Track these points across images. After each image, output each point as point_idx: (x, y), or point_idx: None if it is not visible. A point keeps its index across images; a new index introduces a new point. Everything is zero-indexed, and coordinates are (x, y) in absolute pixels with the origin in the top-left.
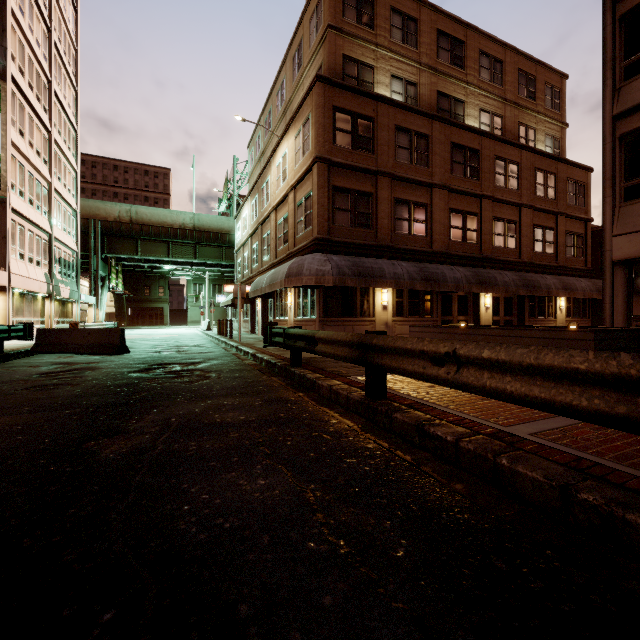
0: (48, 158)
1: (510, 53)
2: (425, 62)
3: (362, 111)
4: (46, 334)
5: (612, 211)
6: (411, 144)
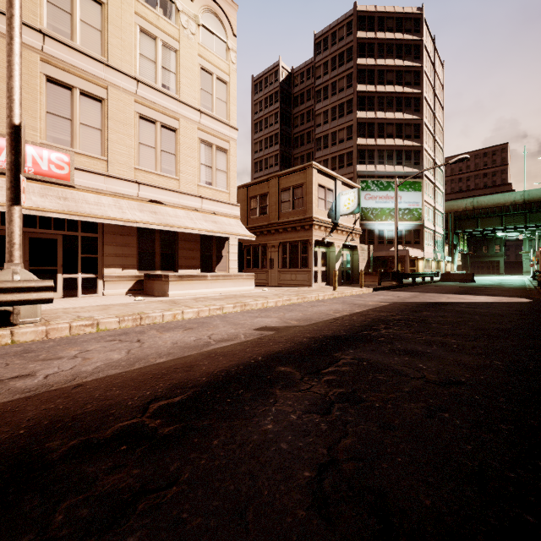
0: (433, 196)
1: None
2: None
3: None
4: (444, 275)
5: None
6: None
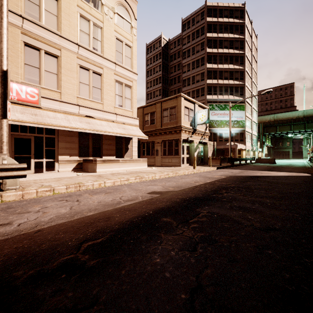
0: (251, 113)
1: None
2: None
3: None
4: (257, 159)
5: None
6: None
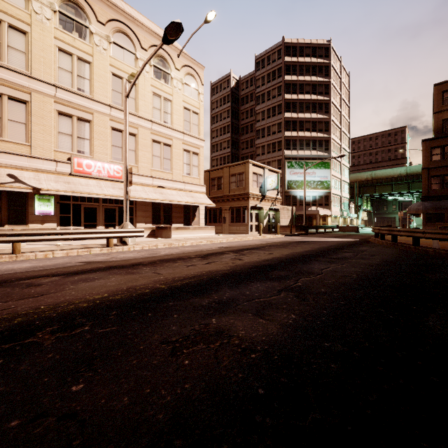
0: (340, 171)
1: None
2: None
3: (447, 143)
4: (341, 227)
5: None
6: None
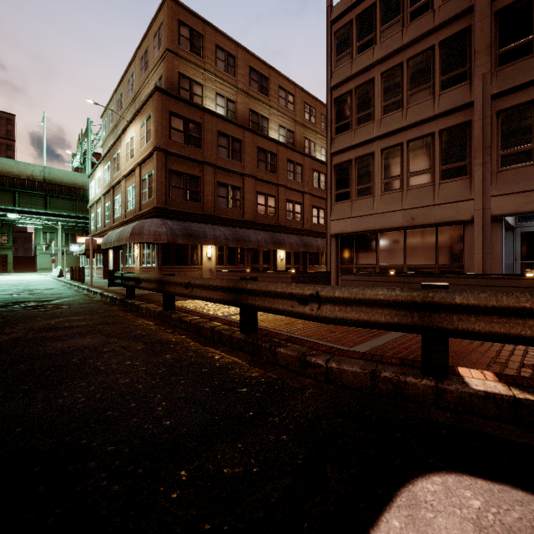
0: None
1: (299, 90)
2: (241, 87)
3: (192, 117)
4: None
5: (330, 206)
6: (229, 145)
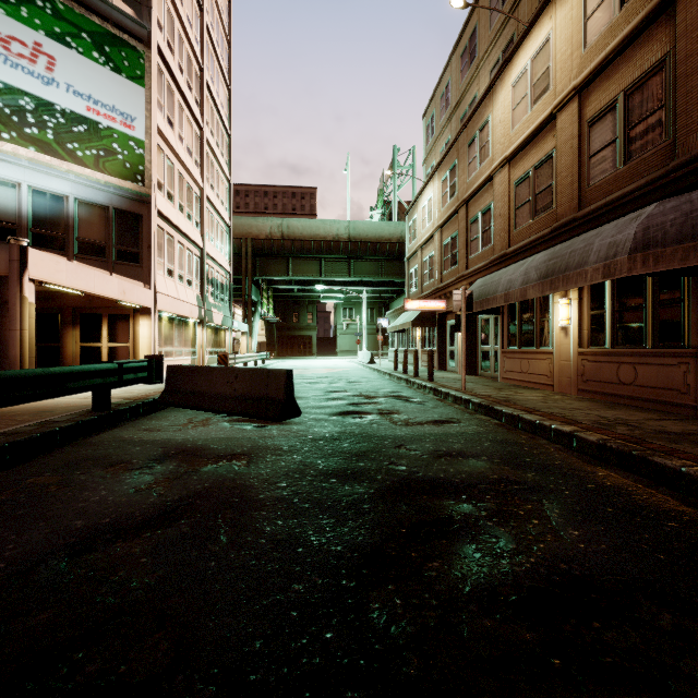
0: (200, 160)
1: None
2: None
3: None
4: (178, 375)
5: None
6: None
